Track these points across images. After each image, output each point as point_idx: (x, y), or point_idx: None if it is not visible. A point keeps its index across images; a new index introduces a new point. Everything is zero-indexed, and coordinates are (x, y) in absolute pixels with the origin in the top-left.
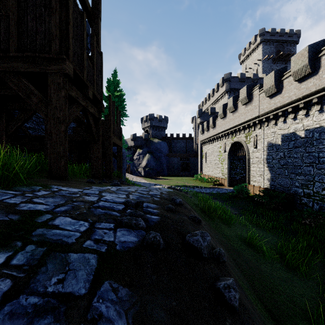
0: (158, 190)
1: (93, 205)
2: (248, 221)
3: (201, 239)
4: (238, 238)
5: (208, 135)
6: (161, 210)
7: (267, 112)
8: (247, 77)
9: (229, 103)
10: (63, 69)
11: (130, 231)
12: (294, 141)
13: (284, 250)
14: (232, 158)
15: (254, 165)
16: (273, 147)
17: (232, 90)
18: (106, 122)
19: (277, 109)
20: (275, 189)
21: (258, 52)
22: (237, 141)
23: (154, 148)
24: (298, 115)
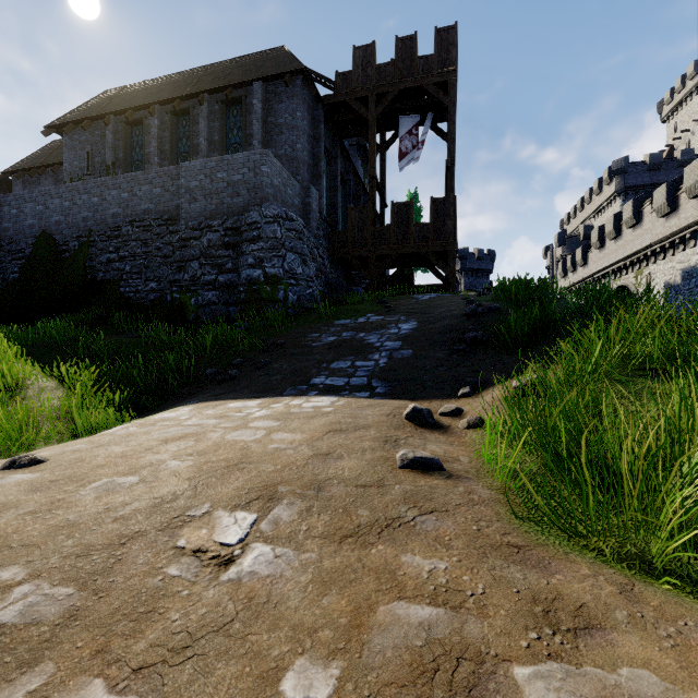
0: None
1: None
2: None
3: None
4: None
5: (574, 279)
6: None
7: (661, 239)
8: (665, 160)
9: (607, 226)
10: (456, 247)
11: None
12: (695, 279)
13: None
14: None
15: None
16: (672, 288)
17: (630, 190)
18: None
19: (673, 236)
20: None
21: None
22: (623, 285)
23: None
24: None
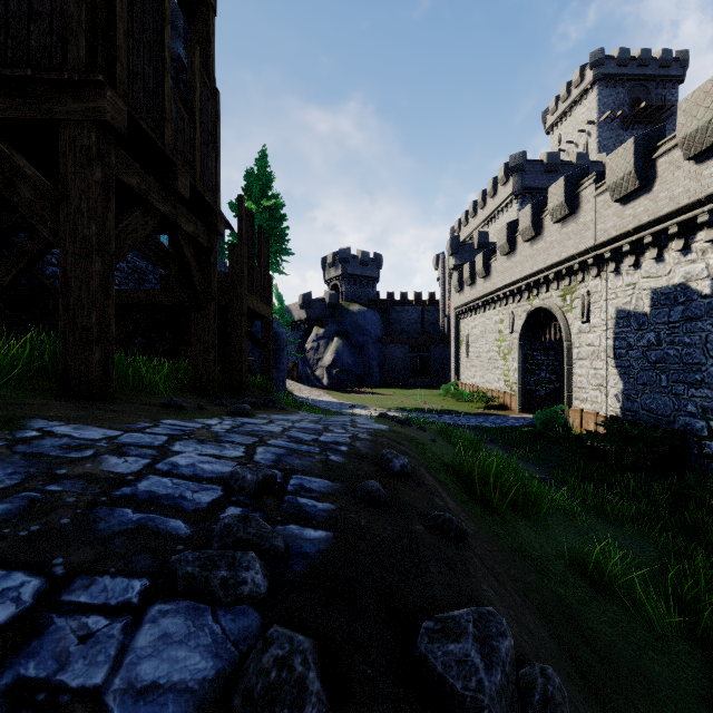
0: (348, 428)
1: (113, 494)
2: (574, 500)
3: (478, 657)
4: (564, 562)
5: (473, 294)
6: (343, 501)
7: (616, 237)
8: (562, 162)
9: (522, 220)
10: (98, 110)
11: (198, 618)
12: (683, 306)
13: (686, 590)
14: (530, 347)
15: (583, 363)
16: (631, 319)
17: (528, 192)
18: (232, 260)
19: (641, 230)
20: (635, 420)
21: (589, 105)
22: (542, 307)
23: (351, 324)
24: (694, 241)
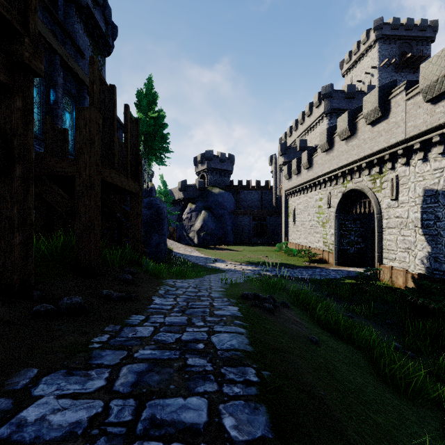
0: None
1: None
2: None
3: None
4: None
5: (299, 180)
6: None
7: (427, 131)
8: (357, 92)
9: (340, 124)
10: None
11: None
12: None
13: None
14: (343, 218)
15: (392, 231)
16: (439, 196)
17: (334, 112)
18: (80, 125)
19: None
20: (444, 278)
21: (372, 56)
22: (356, 188)
23: (214, 201)
24: None
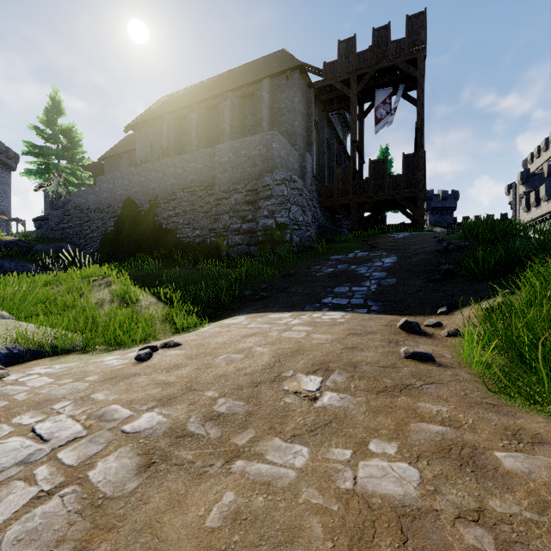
0: None
1: None
2: None
3: None
4: None
5: (538, 212)
6: None
7: None
8: None
9: None
10: (425, 193)
11: None
12: None
13: None
14: None
15: None
16: None
17: None
18: None
19: None
20: None
21: None
22: None
23: None
24: None
